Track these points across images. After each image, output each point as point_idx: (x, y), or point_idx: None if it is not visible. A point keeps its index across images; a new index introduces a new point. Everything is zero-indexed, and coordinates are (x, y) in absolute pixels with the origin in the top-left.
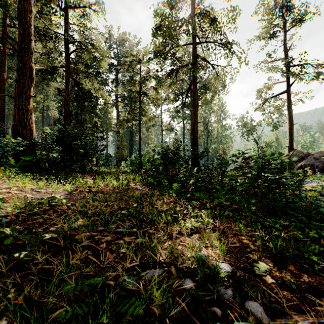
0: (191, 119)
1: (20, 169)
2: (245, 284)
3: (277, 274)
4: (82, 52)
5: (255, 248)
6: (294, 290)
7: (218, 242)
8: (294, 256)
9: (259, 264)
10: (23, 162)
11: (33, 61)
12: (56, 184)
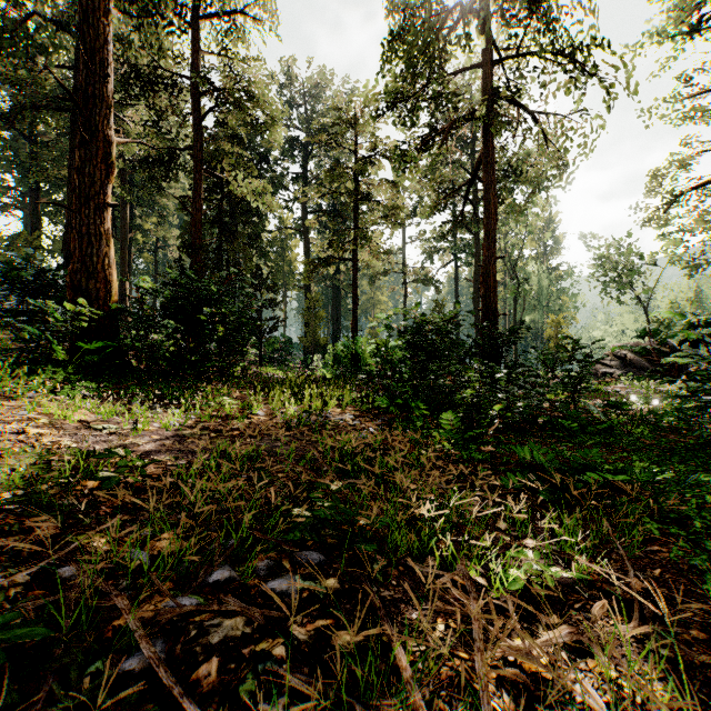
0: (475, 255)
1: (79, 371)
2: None
3: None
4: (227, 112)
5: None
6: None
7: (656, 671)
8: None
9: None
10: (86, 356)
11: (111, 123)
12: (146, 409)
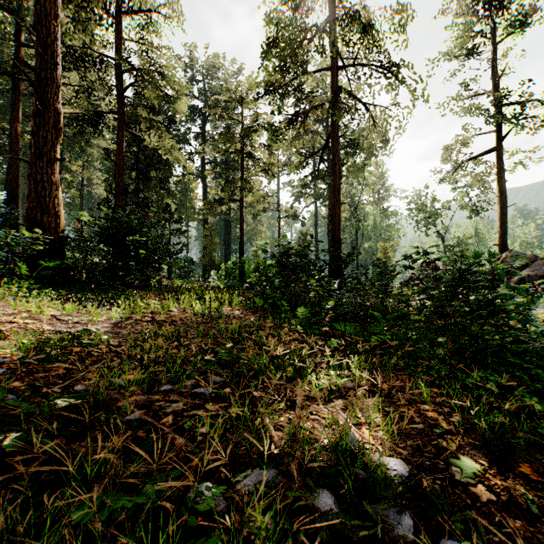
0: (329, 199)
1: (38, 282)
2: (438, 505)
3: (498, 481)
4: (144, 87)
5: (451, 428)
6: (535, 518)
7: (380, 415)
8: (526, 446)
9: (461, 461)
10: (42, 271)
11: (60, 99)
12: (96, 307)
